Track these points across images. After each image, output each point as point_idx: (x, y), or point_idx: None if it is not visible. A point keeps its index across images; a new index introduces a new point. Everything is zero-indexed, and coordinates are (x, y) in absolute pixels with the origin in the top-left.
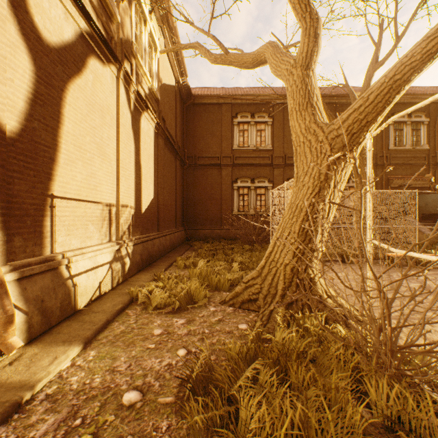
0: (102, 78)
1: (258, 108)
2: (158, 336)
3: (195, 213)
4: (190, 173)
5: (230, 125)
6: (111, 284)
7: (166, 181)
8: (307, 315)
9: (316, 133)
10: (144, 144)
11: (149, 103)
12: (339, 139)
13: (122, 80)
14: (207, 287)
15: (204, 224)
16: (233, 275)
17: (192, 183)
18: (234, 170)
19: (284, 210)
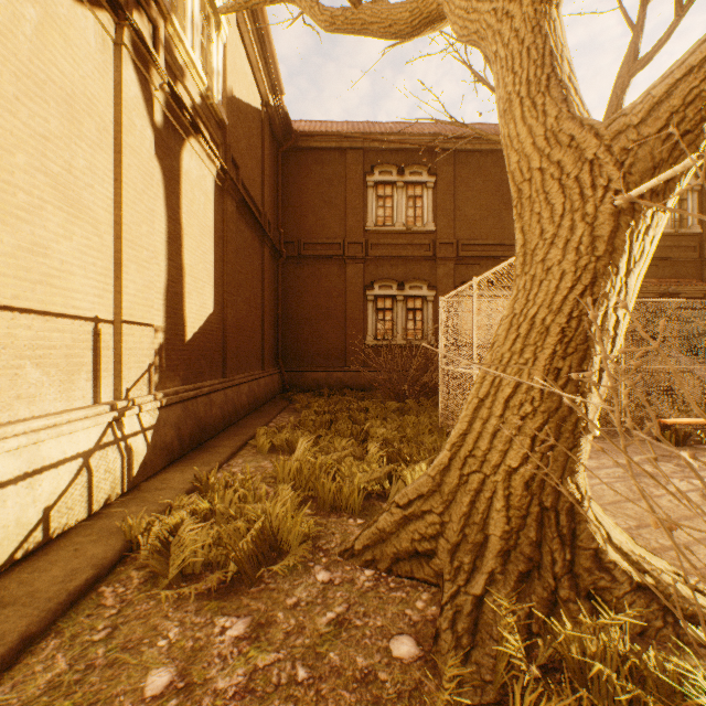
0: (72, 29)
1: (410, 158)
2: (153, 704)
3: (299, 342)
4: (290, 271)
5: (362, 187)
6: (86, 505)
7: (242, 281)
8: (587, 624)
9: (577, 143)
10: (191, 204)
11: (203, 125)
12: (643, 150)
13: (128, 51)
14: (312, 502)
15: (314, 362)
16: (371, 474)
17: (294, 288)
18: (368, 266)
19: (472, 335)
